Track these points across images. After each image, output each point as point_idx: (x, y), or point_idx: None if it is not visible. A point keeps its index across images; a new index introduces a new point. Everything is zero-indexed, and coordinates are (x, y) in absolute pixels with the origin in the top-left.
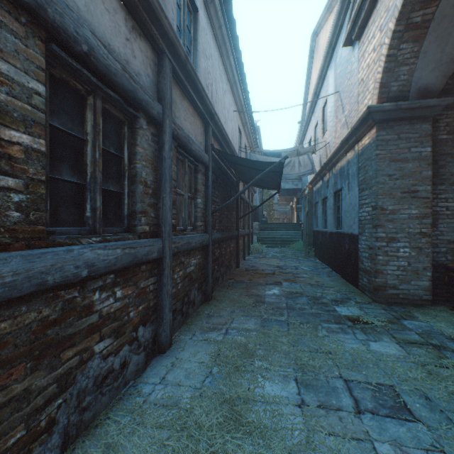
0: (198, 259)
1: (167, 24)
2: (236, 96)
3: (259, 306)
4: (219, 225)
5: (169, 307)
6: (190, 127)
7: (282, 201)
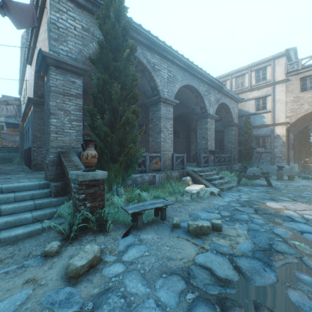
0: None
1: None
2: None
3: None
4: None
5: None
6: None
7: (11, 131)
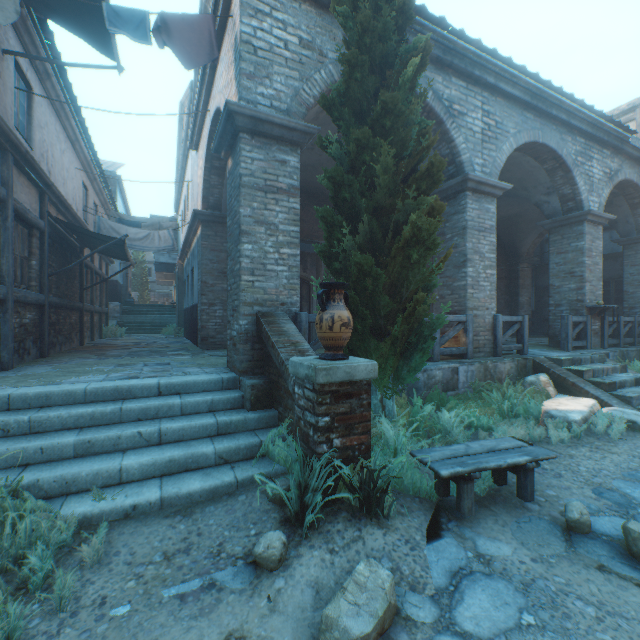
0: (34, 316)
1: (15, 137)
2: (80, 152)
3: (102, 356)
4: (57, 291)
5: (12, 339)
6: (26, 198)
7: (162, 278)
